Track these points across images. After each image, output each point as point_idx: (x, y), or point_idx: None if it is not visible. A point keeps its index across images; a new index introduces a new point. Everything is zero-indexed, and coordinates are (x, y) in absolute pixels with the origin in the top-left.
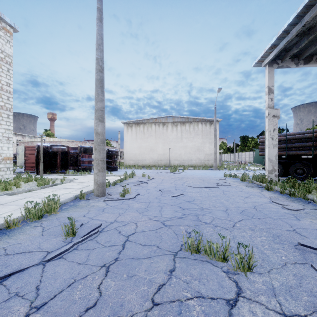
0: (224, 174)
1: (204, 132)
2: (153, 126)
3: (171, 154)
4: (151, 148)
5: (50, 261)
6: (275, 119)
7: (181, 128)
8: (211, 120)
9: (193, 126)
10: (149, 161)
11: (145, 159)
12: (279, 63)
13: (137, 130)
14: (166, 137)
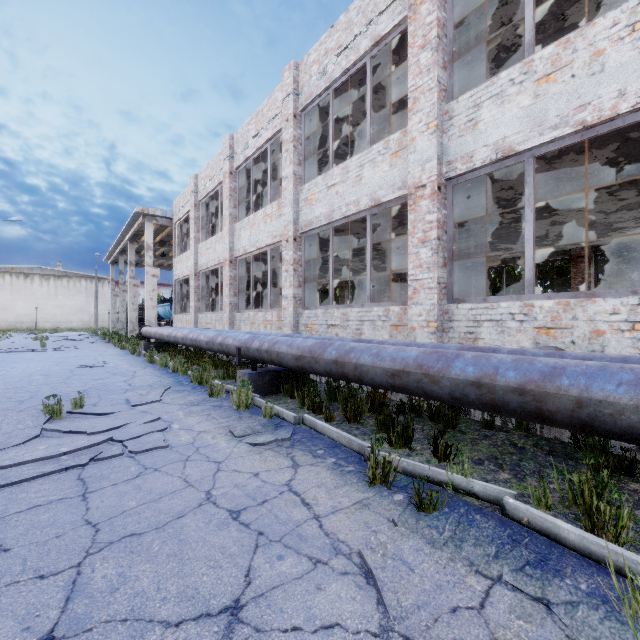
0: (88, 332)
1: (90, 291)
2: (7, 277)
3: (39, 314)
4: (4, 306)
5: None
6: (116, 297)
7: (55, 283)
8: (99, 277)
9: (75, 282)
10: (1, 324)
11: None
12: (118, 264)
13: None
14: (30, 293)
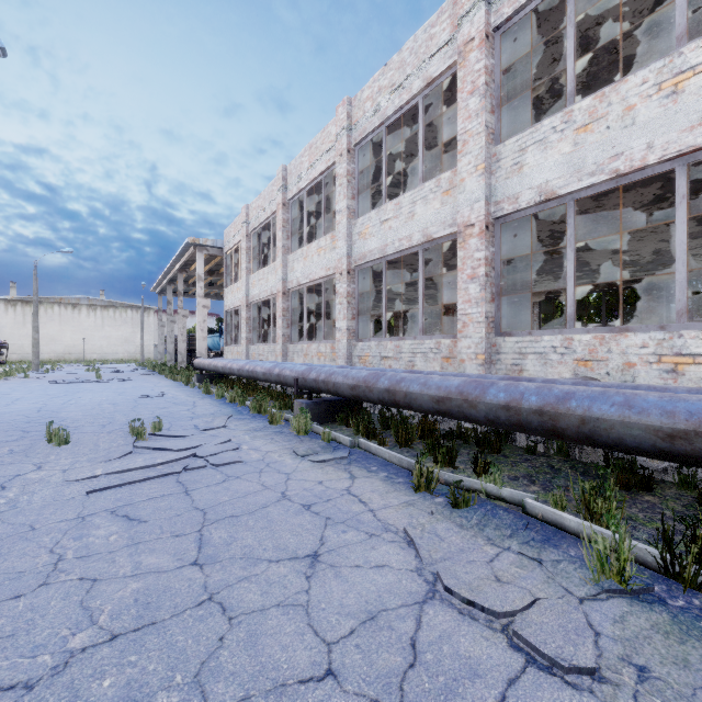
0: (135, 364)
1: (136, 321)
2: (56, 308)
3: (86, 346)
4: (53, 337)
5: (49, 373)
6: (163, 327)
7: (102, 313)
8: (144, 307)
9: (121, 312)
10: (50, 355)
11: (42, 352)
12: (165, 294)
13: (27, 311)
14: (78, 324)
